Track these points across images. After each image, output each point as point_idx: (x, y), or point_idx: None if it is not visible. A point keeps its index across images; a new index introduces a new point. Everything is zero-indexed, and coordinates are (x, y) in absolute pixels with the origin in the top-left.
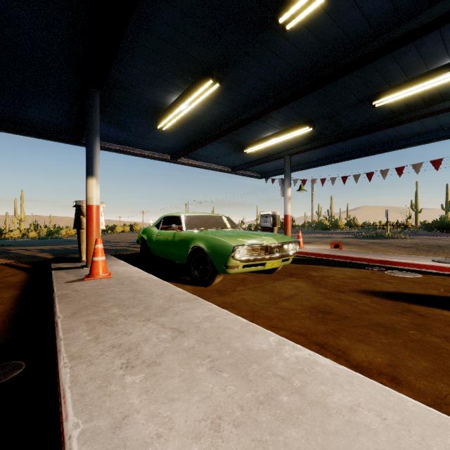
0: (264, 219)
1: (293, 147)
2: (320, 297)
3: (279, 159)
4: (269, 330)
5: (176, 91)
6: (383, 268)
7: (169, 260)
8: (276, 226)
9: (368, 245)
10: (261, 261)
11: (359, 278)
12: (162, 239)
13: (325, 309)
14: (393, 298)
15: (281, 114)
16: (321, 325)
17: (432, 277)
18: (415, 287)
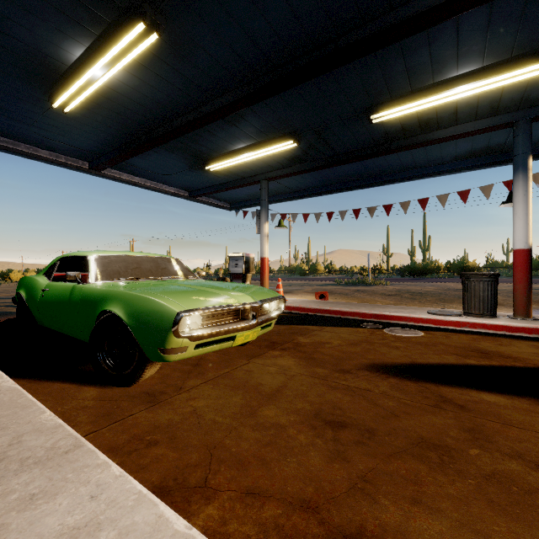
0: (234, 262)
1: (272, 169)
2: (320, 386)
3: (254, 186)
4: (242, 507)
5: (80, 37)
6: (380, 325)
7: (64, 335)
8: (250, 272)
9: (354, 294)
10: (229, 333)
11: (360, 342)
12: (51, 298)
13: (333, 414)
14: (413, 376)
15: (258, 115)
16: (337, 462)
17: (435, 334)
18: (426, 352)
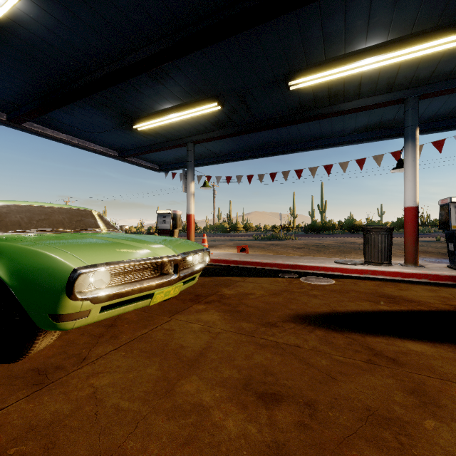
0: (161, 219)
1: (197, 133)
2: (247, 345)
3: (181, 149)
4: None
5: None
6: (296, 275)
7: None
8: (177, 228)
9: (269, 247)
10: (145, 291)
11: (281, 292)
12: None
13: (265, 383)
14: (338, 326)
15: (183, 74)
16: None
17: (344, 282)
18: (342, 299)
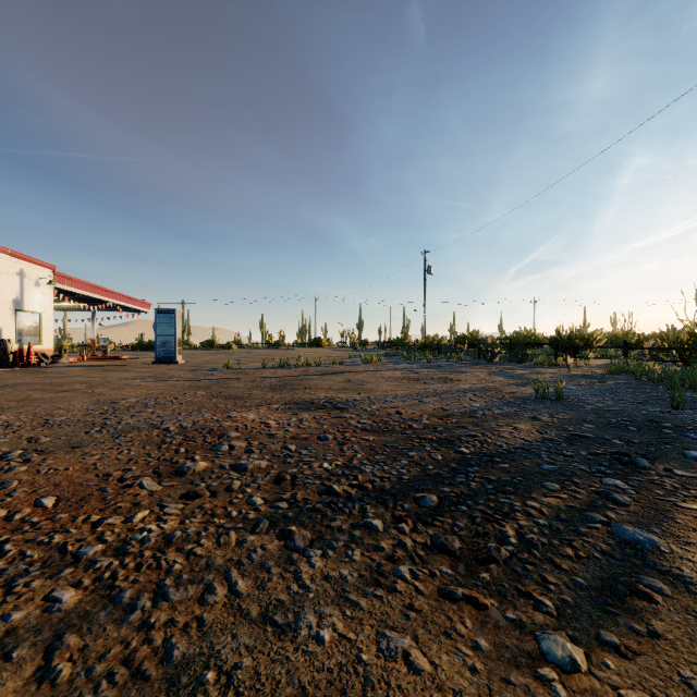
0: None
1: None
2: None
3: None
4: None
5: None
6: None
7: None
8: None
9: None
10: None
11: None
12: None
13: None
14: None
15: None
16: None
17: None
18: None
